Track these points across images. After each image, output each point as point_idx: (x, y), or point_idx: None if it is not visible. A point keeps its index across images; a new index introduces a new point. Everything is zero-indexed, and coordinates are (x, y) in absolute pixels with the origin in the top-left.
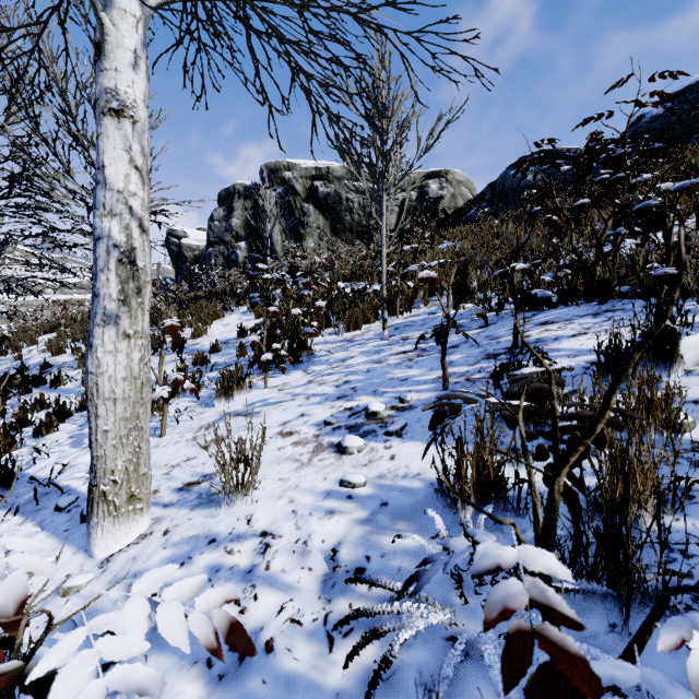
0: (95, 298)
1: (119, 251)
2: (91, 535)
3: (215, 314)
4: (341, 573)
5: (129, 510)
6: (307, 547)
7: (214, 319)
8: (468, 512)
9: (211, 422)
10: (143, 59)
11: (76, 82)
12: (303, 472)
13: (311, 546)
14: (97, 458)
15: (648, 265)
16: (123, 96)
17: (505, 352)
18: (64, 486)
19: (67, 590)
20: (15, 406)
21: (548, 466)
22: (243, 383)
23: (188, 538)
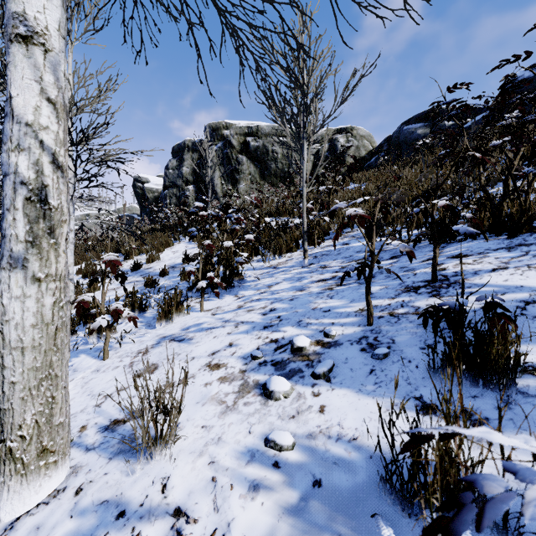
0: (2, 239)
1: (27, 189)
2: None
3: (167, 243)
4: None
5: (40, 466)
6: None
7: (166, 247)
8: None
9: (149, 346)
10: None
11: None
12: (226, 419)
13: None
14: (4, 411)
15: None
16: (32, 22)
17: (424, 285)
18: None
19: None
20: None
21: None
22: (181, 307)
23: (97, 505)
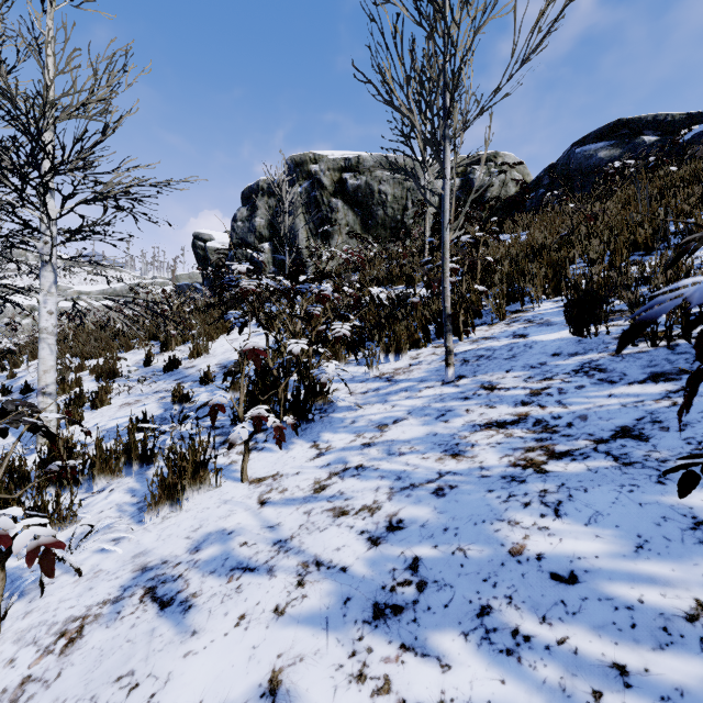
0: None
1: None
2: None
3: (223, 326)
4: None
5: None
6: None
7: (222, 332)
8: None
9: (93, 608)
10: None
11: None
12: None
13: None
14: None
15: None
16: None
17: None
18: None
19: None
20: None
21: None
22: (203, 473)
23: None
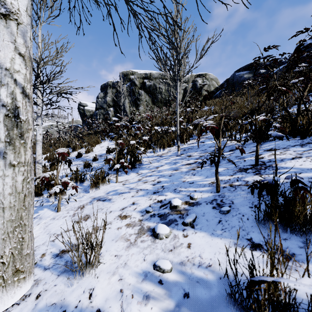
0: None
1: (6, 109)
2: None
3: (97, 141)
4: None
5: (14, 280)
6: None
7: (96, 144)
8: None
9: (84, 204)
10: None
11: None
12: (130, 251)
13: None
14: None
15: None
16: (9, 5)
17: (250, 167)
18: None
19: None
20: None
21: None
22: (104, 180)
23: (49, 306)
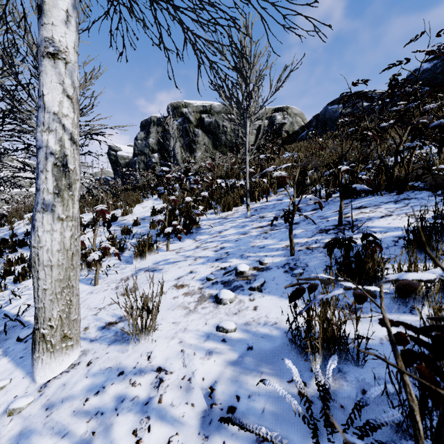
0: (37, 192)
1: (54, 157)
2: (34, 366)
3: (137, 200)
4: (216, 411)
5: (62, 347)
6: (191, 384)
7: (136, 203)
8: (317, 363)
9: (129, 275)
10: (73, 17)
11: (33, 40)
12: (190, 317)
13: (194, 383)
14: (39, 309)
15: (433, 167)
16: (58, 43)
17: (333, 228)
18: (26, 321)
19: (11, 411)
20: (1, 263)
21: (407, 351)
22: (152, 248)
23: (104, 370)
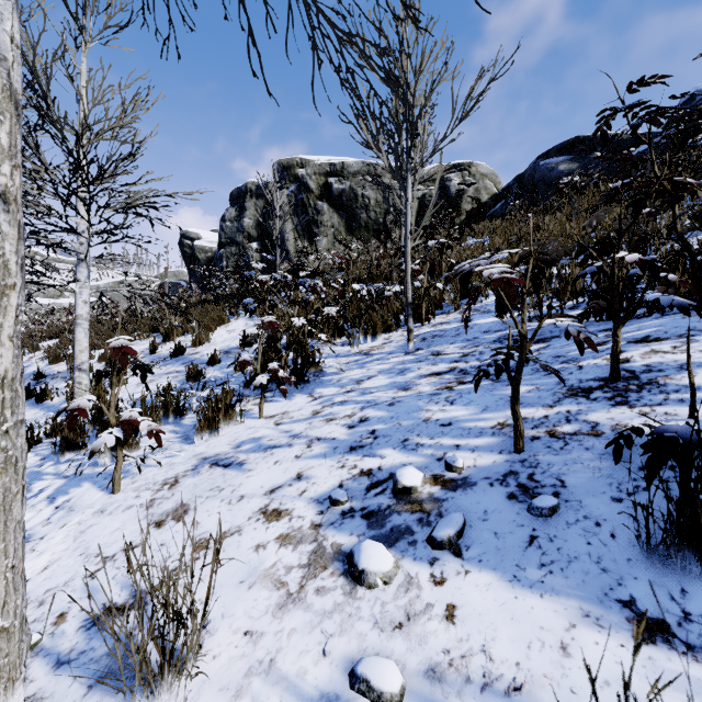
0: None
1: None
2: None
3: (220, 319)
4: None
5: None
6: None
7: (219, 324)
8: None
9: (180, 473)
10: None
11: None
12: (286, 621)
13: None
14: None
15: None
16: None
17: (599, 386)
18: None
19: None
20: None
21: None
22: (232, 412)
23: None
